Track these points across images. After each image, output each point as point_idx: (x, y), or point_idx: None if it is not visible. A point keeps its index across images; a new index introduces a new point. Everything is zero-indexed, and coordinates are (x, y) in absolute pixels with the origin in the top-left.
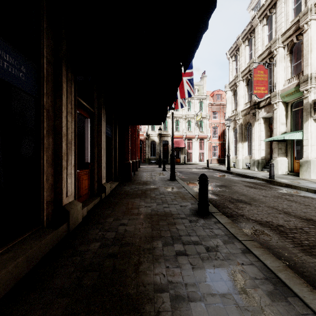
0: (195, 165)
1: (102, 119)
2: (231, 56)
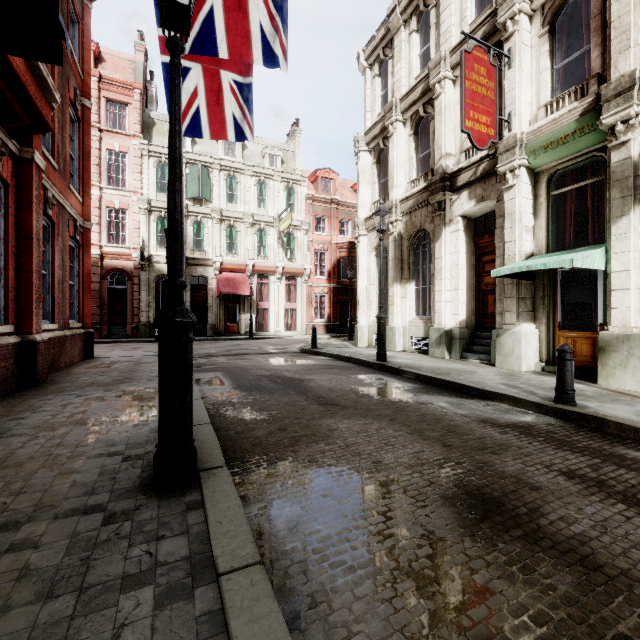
0: (277, 339)
1: None
2: (370, 63)
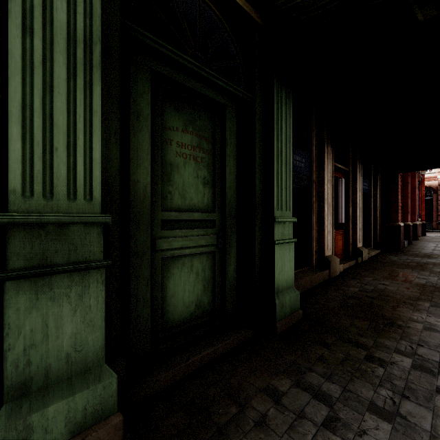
0: None
1: (358, 176)
2: None
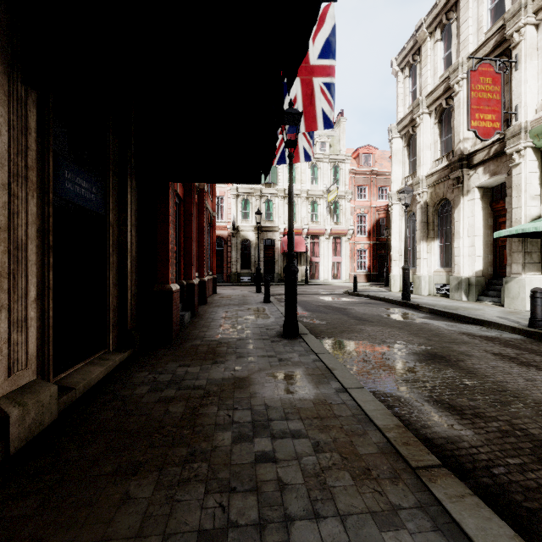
0: (326, 285)
1: (4, 117)
2: (401, 67)
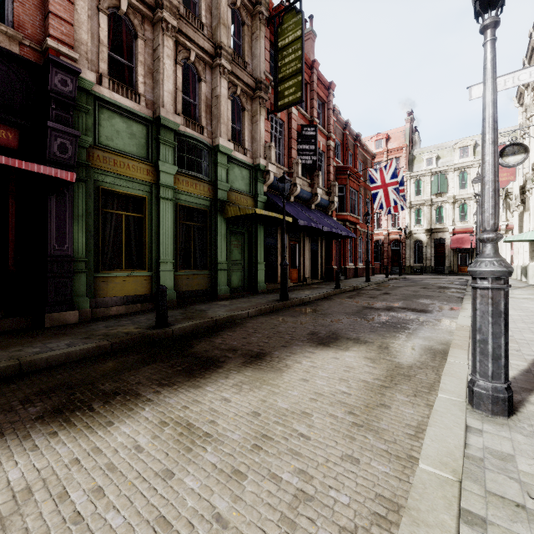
0: None
1: (306, 242)
2: (521, 103)
